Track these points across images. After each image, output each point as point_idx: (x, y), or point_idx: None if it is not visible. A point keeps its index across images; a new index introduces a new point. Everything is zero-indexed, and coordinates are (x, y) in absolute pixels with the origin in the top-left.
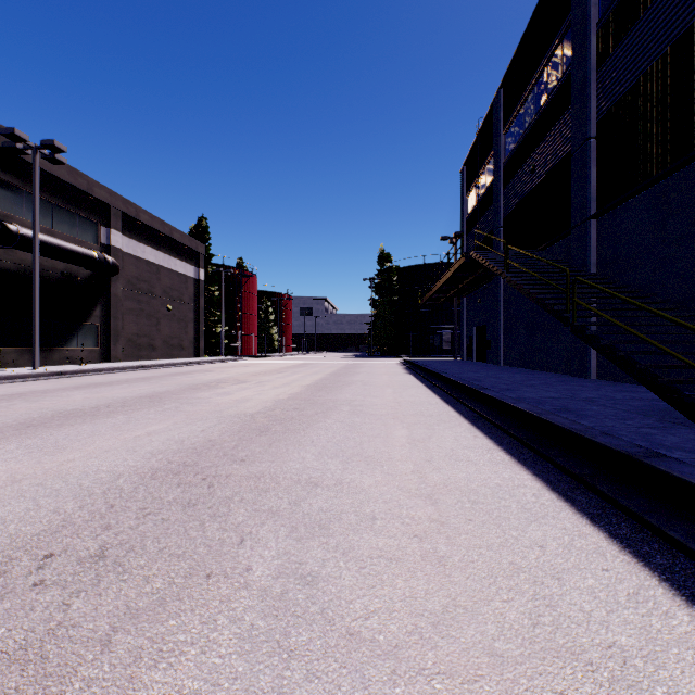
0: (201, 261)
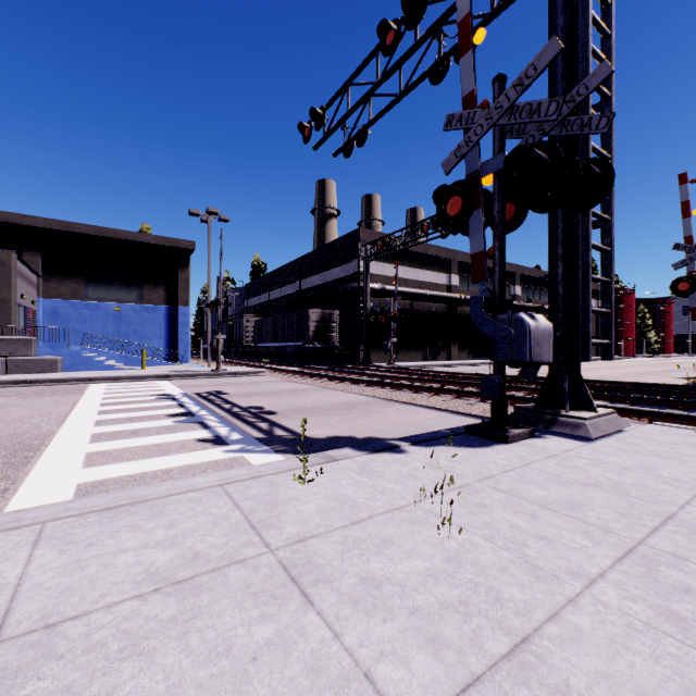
0: (599, 295)
